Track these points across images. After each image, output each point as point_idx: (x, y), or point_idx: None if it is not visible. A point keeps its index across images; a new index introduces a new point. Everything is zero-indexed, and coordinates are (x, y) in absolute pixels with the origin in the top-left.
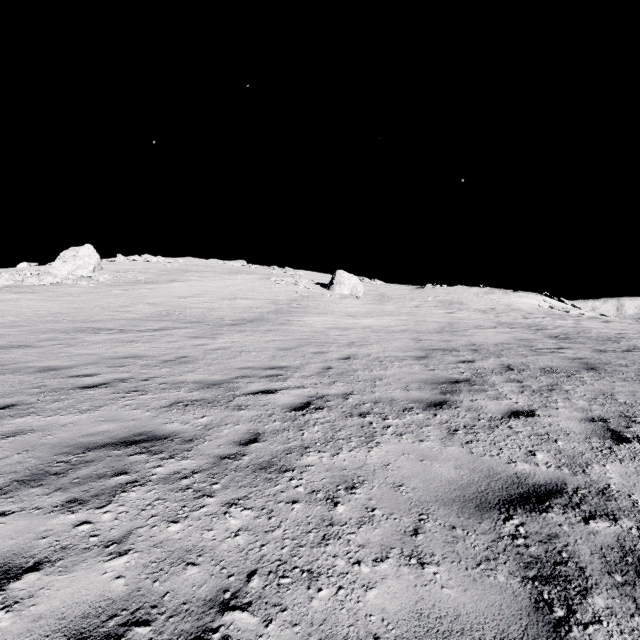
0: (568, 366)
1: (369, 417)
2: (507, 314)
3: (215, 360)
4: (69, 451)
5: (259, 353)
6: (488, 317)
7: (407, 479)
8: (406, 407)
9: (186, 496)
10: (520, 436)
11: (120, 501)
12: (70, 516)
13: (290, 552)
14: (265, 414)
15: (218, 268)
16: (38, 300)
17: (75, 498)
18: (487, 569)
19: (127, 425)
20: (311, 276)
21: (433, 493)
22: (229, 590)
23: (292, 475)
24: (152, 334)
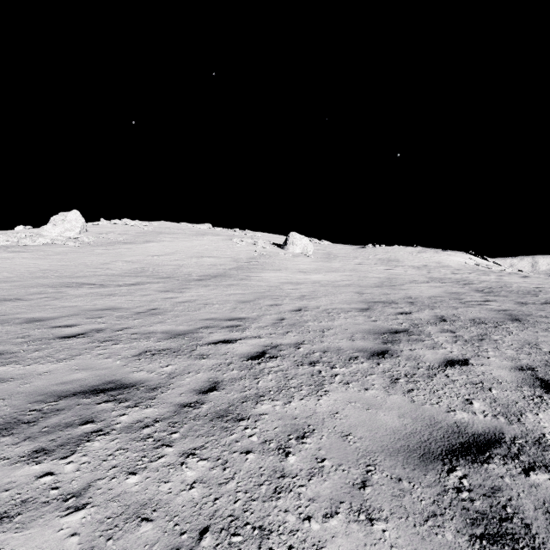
0: (495, 317)
1: (318, 366)
2: (438, 270)
3: (182, 312)
4: (42, 399)
5: (221, 305)
6: (421, 273)
7: (354, 428)
8: (352, 356)
9: (146, 446)
10: (457, 384)
11: (84, 451)
12: (34, 467)
13: (242, 506)
14: (224, 363)
15: (187, 230)
16: (30, 258)
17: (42, 448)
18: (435, 526)
19: (98, 373)
20: (268, 237)
21: (379, 443)
22: (181, 549)
23: (247, 424)
24: (128, 288)
